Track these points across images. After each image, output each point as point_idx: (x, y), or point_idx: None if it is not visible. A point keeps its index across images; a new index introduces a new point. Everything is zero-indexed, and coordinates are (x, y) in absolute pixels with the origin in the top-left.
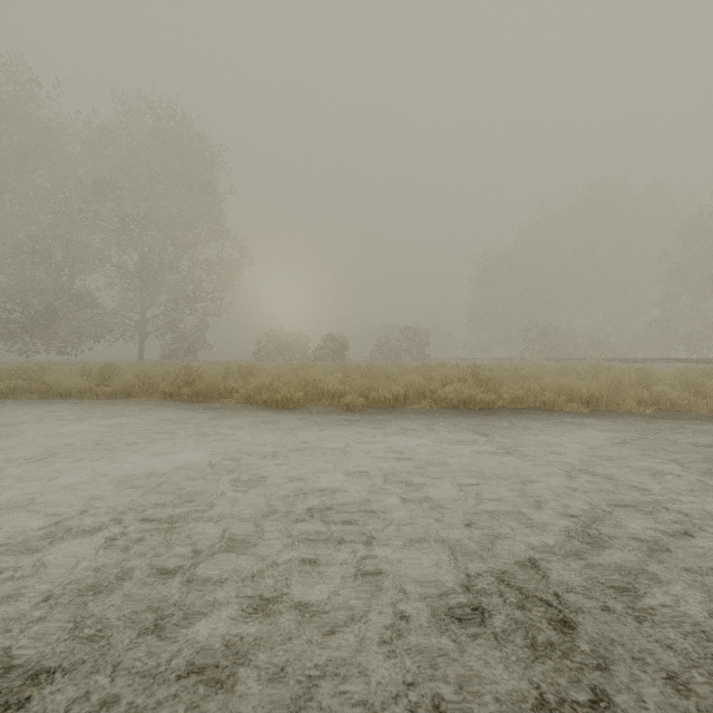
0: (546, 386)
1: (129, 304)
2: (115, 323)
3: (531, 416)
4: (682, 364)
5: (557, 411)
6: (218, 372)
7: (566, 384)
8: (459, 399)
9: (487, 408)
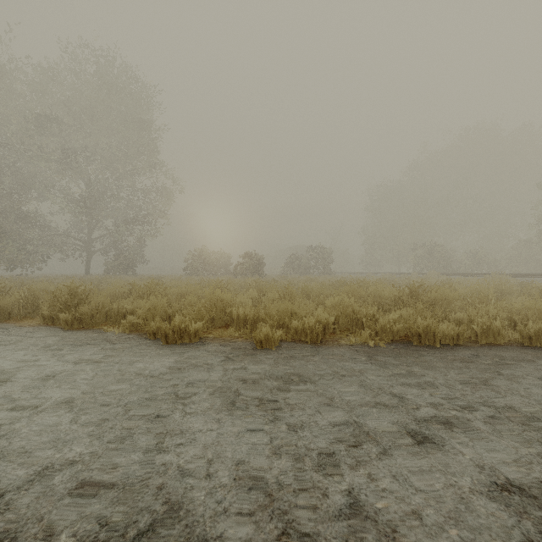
0: (508, 310)
1: (80, 227)
2: (65, 243)
3: (537, 364)
4: None
5: None
6: (122, 290)
7: None
8: (412, 331)
9: (451, 344)
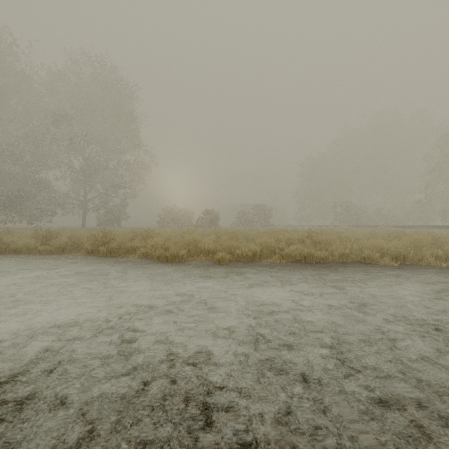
0: (362, 245)
1: (77, 190)
2: (67, 202)
3: (357, 268)
4: (447, 229)
5: (375, 265)
6: (128, 235)
7: (379, 244)
8: (301, 255)
9: (322, 262)
